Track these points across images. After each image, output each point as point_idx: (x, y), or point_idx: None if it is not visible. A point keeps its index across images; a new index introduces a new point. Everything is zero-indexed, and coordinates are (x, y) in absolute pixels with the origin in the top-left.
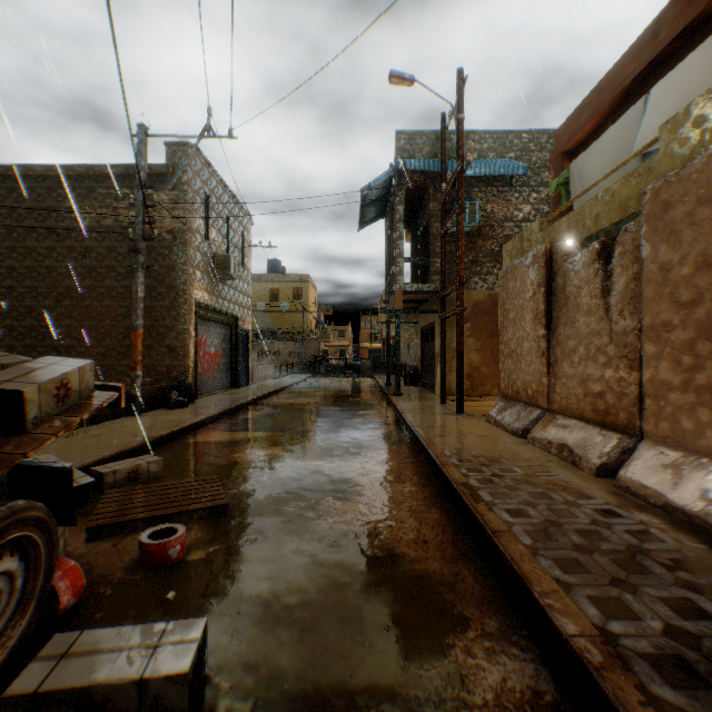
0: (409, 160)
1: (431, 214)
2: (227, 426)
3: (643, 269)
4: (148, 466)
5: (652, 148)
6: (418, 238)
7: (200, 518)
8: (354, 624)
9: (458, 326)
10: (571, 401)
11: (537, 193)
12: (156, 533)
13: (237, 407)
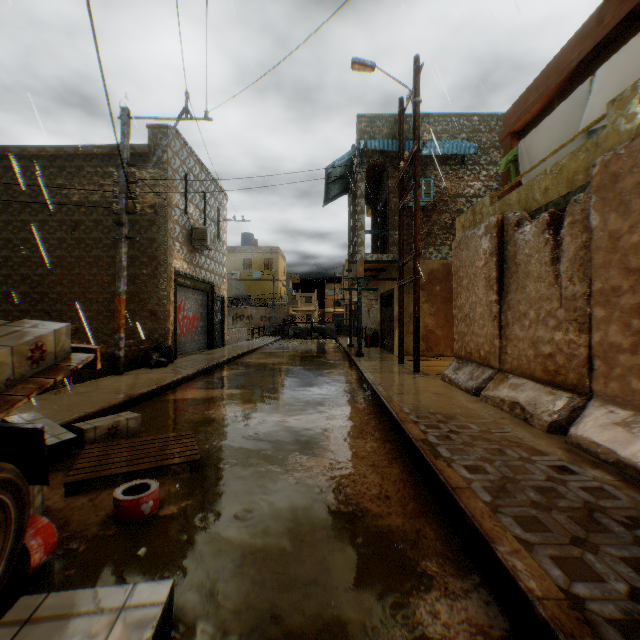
0: (370, 141)
1: (389, 190)
2: (203, 384)
3: (593, 238)
4: (127, 422)
5: (598, 126)
6: (378, 213)
7: (174, 473)
8: (319, 582)
9: (415, 292)
10: (522, 361)
11: (487, 170)
12: (130, 488)
13: (213, 367)
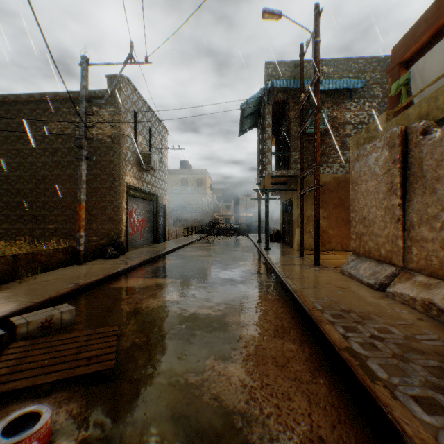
0: (276, 81)
1: (291, 120)
2: (143, 273)
3: None
4: (61, 316)
5: None
6: (280, 140)
7: (86, 382)
8: None
9: (315, 199)
10: (431, 262)
11: (370, 102)
12: (21, 415)
13: (153, 258)
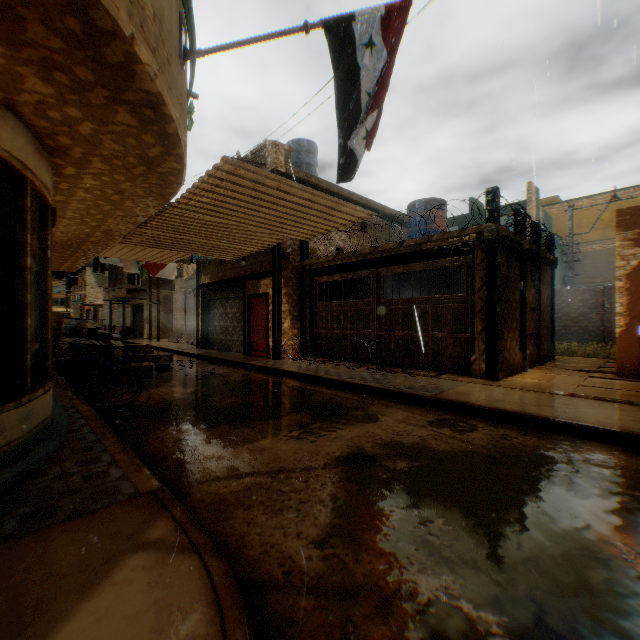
0: None
1: None
2: None
3: None
4: None
5: None
6: None
7: None
8: None
9: (158, 309)
10: (190, 331)
11: None
12: None
13: None
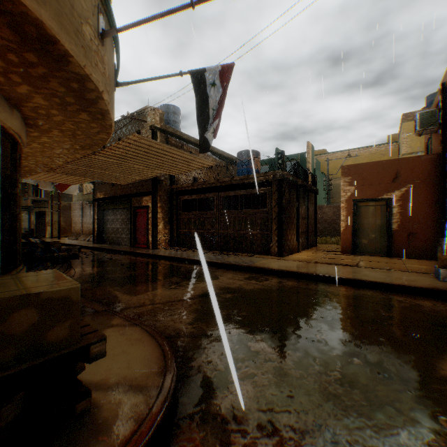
0: None
1: None
2: None
3: None
4: None
5: None
6: None
7: None
8: None
9: (60, 215)
10: (86, 231)
11: None
12: None
13: None
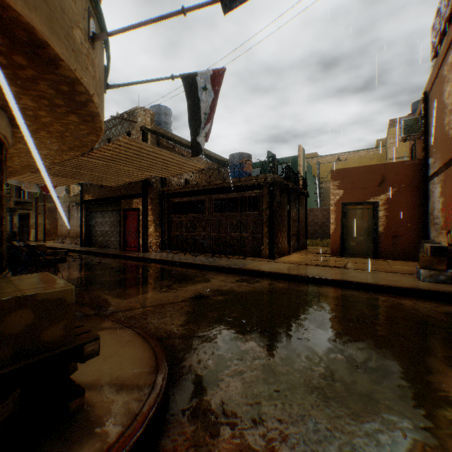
0: None
1: None
2: None
3: None
4: None
5: None
6: None
7: None
8: None
9: (45, 217)
10: (74, 234)
11: None
12: None
13: None
